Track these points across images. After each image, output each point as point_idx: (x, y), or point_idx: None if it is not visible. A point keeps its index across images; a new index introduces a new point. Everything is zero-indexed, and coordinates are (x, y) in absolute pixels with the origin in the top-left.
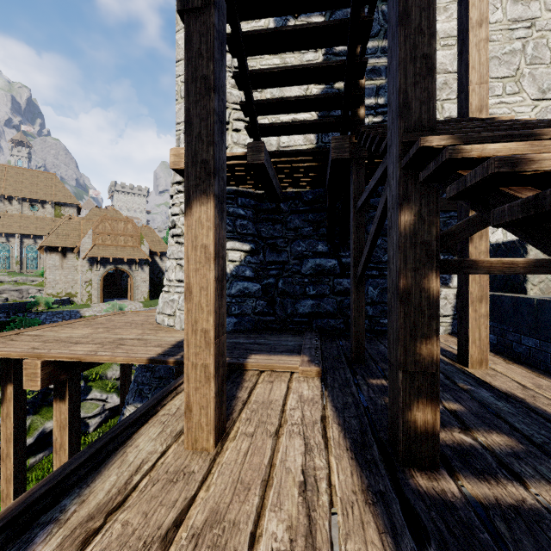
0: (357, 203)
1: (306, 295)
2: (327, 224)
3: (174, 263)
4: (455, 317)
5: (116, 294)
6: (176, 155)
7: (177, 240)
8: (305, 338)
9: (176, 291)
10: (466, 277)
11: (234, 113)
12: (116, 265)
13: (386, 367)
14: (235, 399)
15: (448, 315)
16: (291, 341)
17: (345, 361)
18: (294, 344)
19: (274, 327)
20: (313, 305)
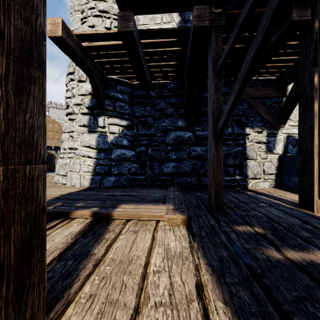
0: (217, 64)
1: (169, 159)
2: (185, 104)
3: (67, 135)
4: (278, 175)
5: (48, 169)
6: (52, 24)
7: (69, 117)
8: (169, 191)
9: (68, 156)
10: (310, 133)
11: (115, 22)
12: (47, 150)
13: (242, 213)
14: (87, 258)
15: (273, 173)
16: (157, 193)
17: (205, 208)
18: (160, 195)
19: (145, 184)
20: (175, 166)
